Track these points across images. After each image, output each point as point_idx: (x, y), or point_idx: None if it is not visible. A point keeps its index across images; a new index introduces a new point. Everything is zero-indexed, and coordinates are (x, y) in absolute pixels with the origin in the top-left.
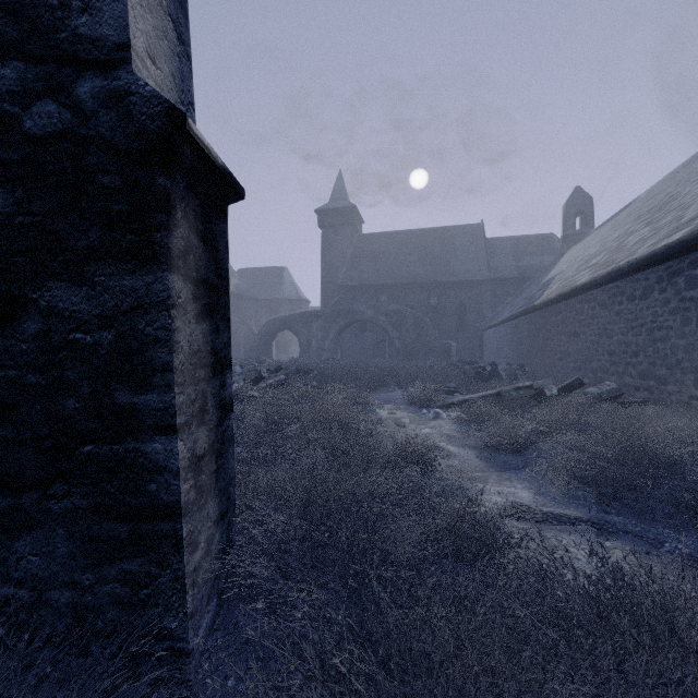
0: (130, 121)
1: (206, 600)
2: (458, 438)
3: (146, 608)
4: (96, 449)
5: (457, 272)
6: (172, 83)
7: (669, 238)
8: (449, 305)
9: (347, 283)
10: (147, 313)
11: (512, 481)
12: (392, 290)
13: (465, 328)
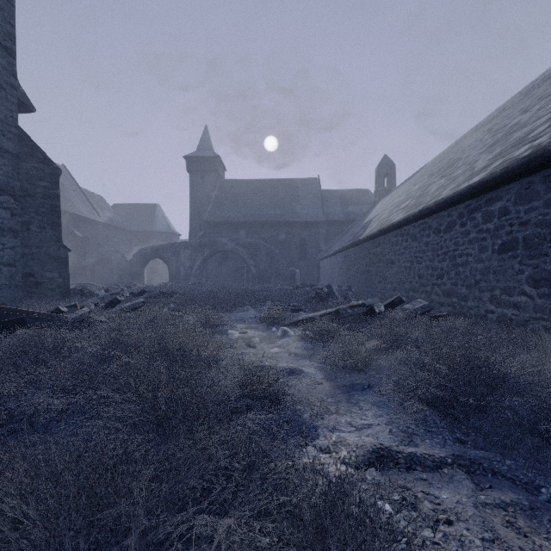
0: None
1: None
2: (305, 357)
3: None
4: None
5: (300, 214)
6: None
7: (469, 181)
8: (294, 240)
9: (212, 219)
10: None
11: (361, 407)
12: (249, 227)
13: (306, 259)
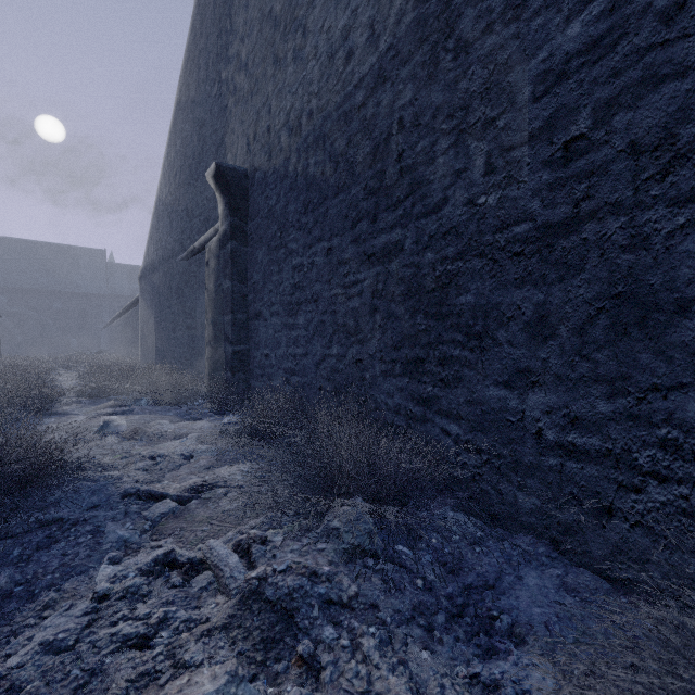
0: None
1: None
2: None
3: None
4: None
5: (81, 285)
6: None
7: None
8: (73, 310)
9: None
10: None
11: None
12: (12, 293)
13: (88, 328)
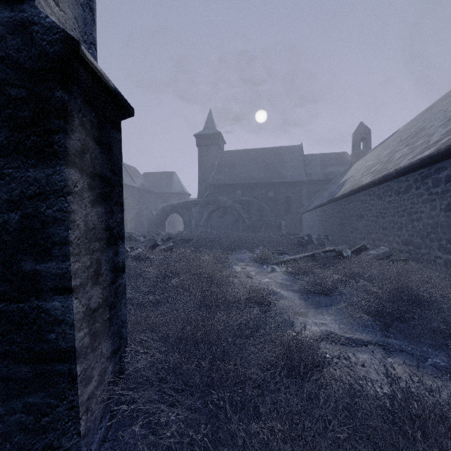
0: (33, 45)
1: (99, 419)
2: (287, 285)
3: (47, 432)
4: (5, 307)
5: (285, 176)
6: (75, 24)
7: (422, 154)
8: (281, 197)
9: (215, 182)
10: (48, 198)
11: (323, 315)
12: (244, 187)
13: (290, 212)
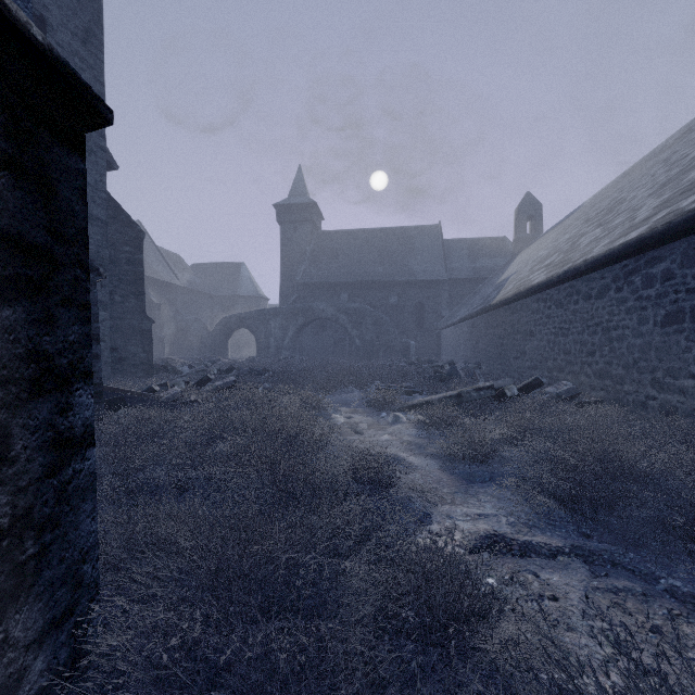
0: None
1: None
2: (419, 446)
3: None
4: None
5: (416, 271)
6: None
7: (625, 236)
8: (409, 305)
9: (306, 280)
10: None
11: (479, 498)
12: (352, 288)
13: (423, 327)
